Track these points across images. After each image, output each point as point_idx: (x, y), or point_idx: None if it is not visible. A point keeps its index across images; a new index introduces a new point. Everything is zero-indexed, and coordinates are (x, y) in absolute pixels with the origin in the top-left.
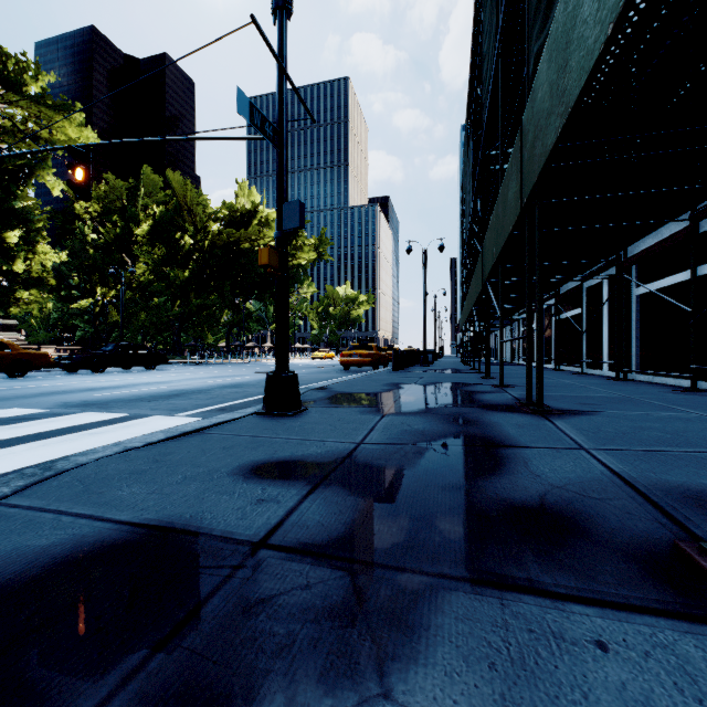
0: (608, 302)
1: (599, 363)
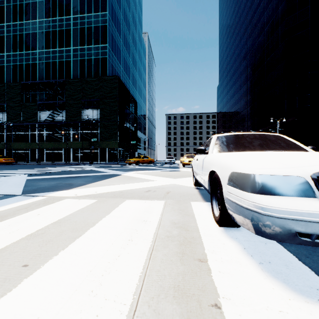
0: (72, 151)
1: (69, 161)
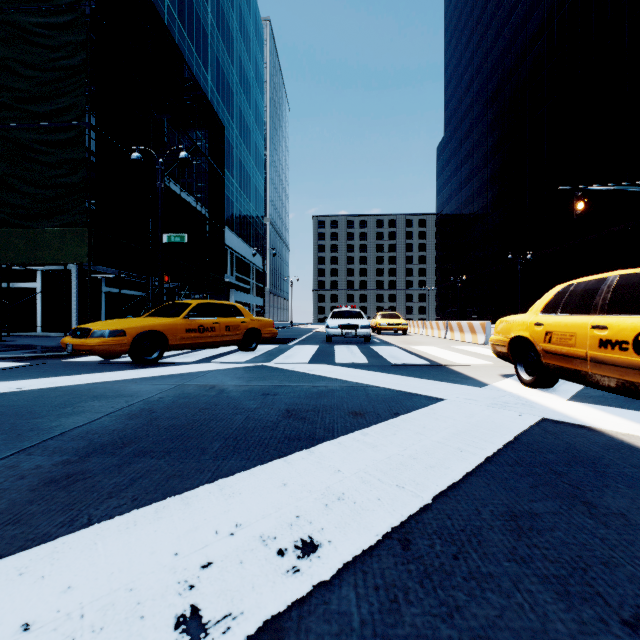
0: None
1: None
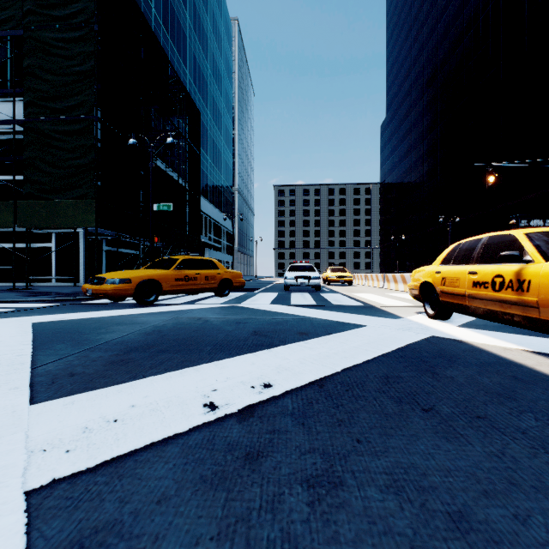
0: None
1: None
